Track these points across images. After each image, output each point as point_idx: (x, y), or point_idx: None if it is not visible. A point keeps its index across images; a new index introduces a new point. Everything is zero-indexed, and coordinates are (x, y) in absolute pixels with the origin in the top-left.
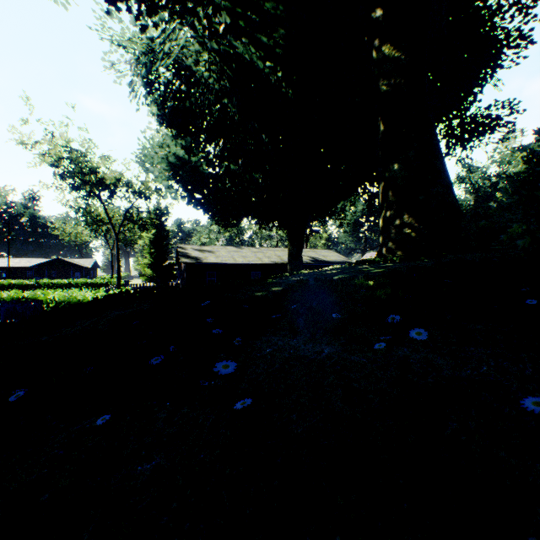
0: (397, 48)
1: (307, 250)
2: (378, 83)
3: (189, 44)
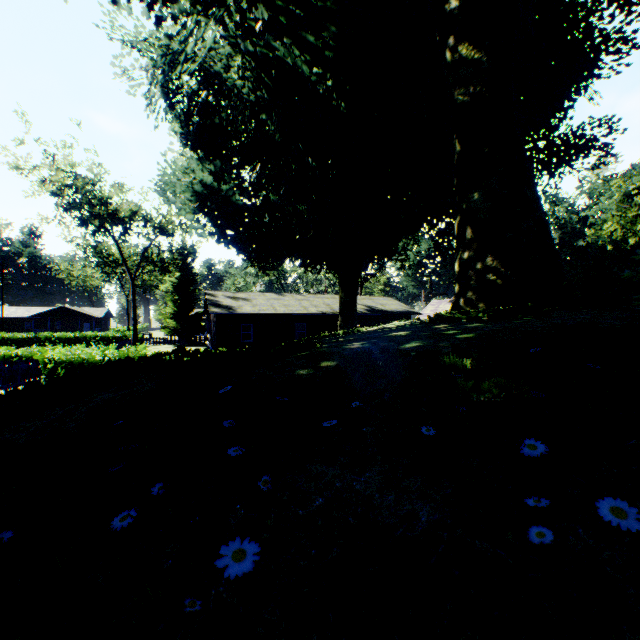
0: (478, 48)
1: (362, 297)
2: (453, 92)
3: (218, 46)
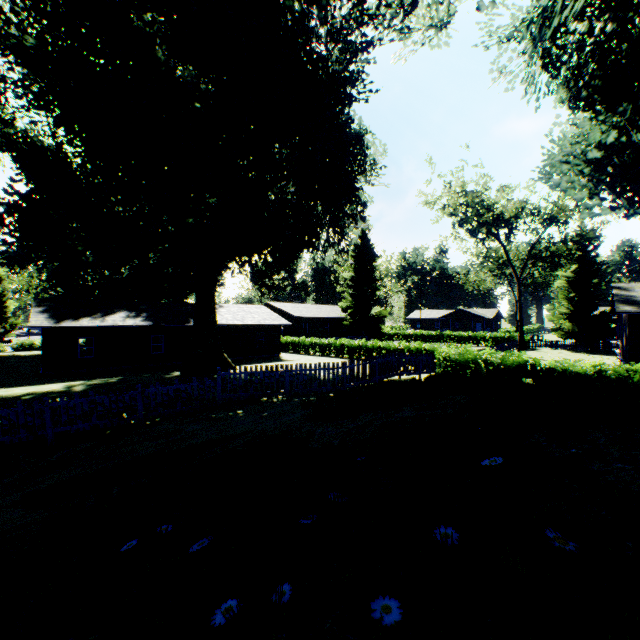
0: None
1: None
2: None
3: None
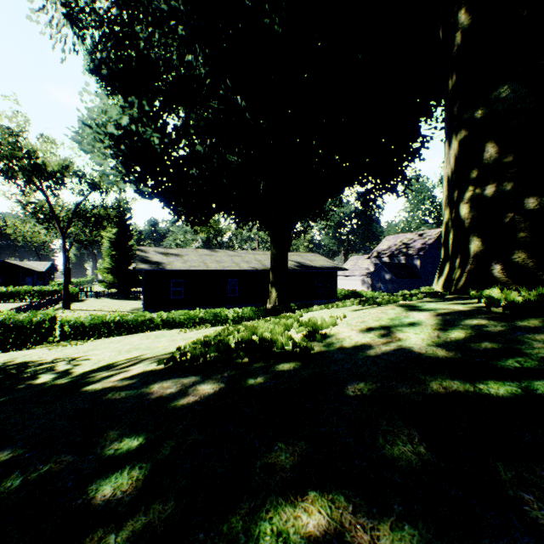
0: None
1: (292, 253)
2: None
3: None
